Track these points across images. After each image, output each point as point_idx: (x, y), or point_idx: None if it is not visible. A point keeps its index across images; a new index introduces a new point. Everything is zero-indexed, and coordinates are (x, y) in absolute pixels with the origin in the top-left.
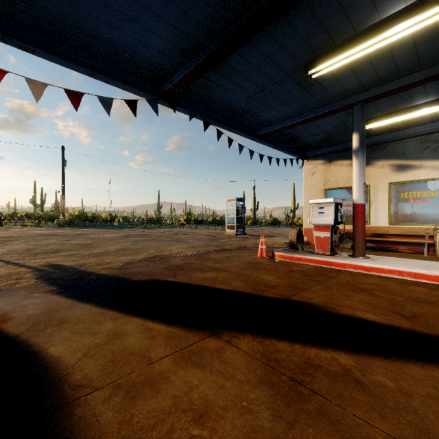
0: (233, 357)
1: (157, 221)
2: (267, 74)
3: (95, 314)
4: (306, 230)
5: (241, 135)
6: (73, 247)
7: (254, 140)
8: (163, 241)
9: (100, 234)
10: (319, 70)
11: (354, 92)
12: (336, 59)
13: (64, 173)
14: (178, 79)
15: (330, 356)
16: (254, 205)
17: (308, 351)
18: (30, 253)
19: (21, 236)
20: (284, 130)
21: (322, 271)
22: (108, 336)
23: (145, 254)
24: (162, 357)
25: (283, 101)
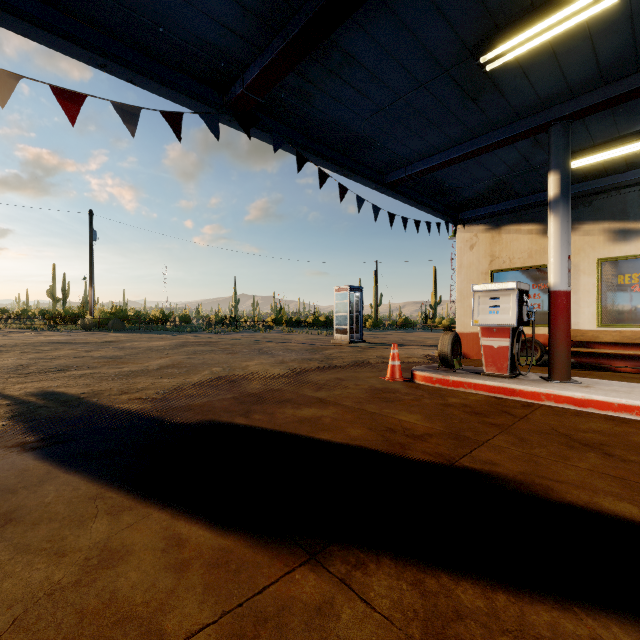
0: (358, 635)
1: (231, 322)
2: (407, 67)
3: (82, 499)
4: (460, 335)
5: (360, 182)
6: (93, 363)
7: (381, 190)
8: (237, 352)
9: (142, 341)
10: (498, 55)
11: (553, 103)
12: (533, 30)
13: (92, 250)
14: (254, 76)
15: (589, 633)
16: (375, 298)
17: (530, 615)
18: (20, 372)
19: (19, 344)
20: (429, 173)
21: (500, 407)
22: (86, 561)
23: (205, 374)
24: (190, 633)
25: (431, 120)
